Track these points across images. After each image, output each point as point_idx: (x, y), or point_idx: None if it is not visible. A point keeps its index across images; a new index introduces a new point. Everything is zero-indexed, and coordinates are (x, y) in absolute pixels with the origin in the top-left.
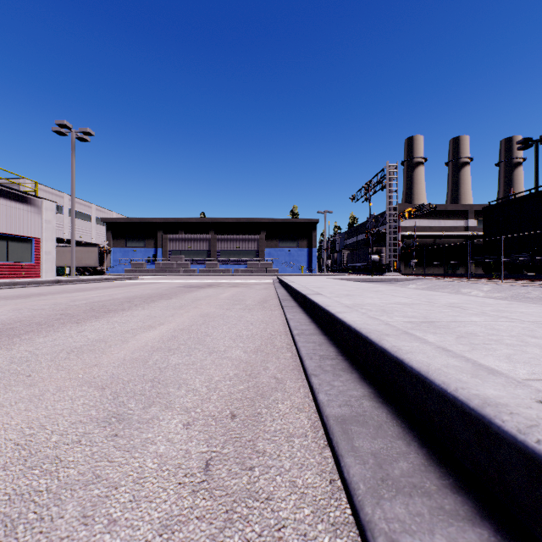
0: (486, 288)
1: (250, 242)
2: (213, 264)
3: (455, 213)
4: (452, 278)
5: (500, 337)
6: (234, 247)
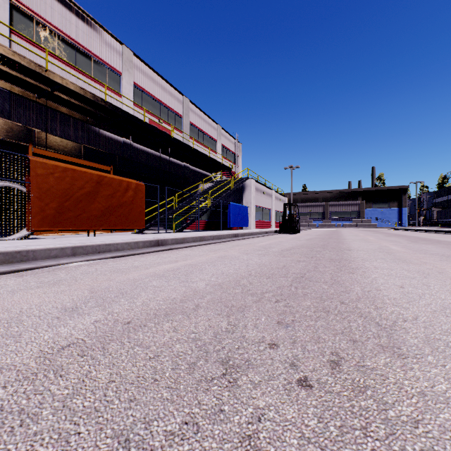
0: None
1: (352, 206)
2: (328, 221)
3: None
4: None
5: None
6: (340, 210)
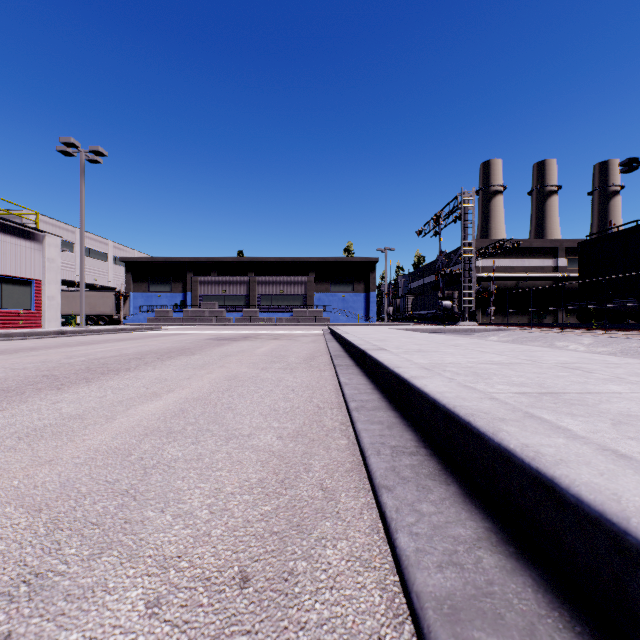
0: (587, 341)
1: (296, 286)
2: (252, 312)
3: (541, 251)
4: (541, 328)
5: None
6: (277, 292)
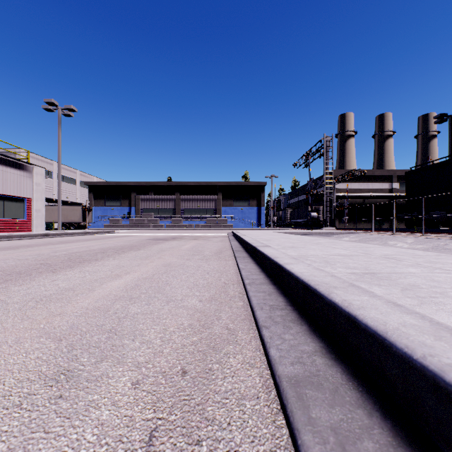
0: (410, 240)
1: (209, 202)
2: (178, 220)
3: (381, 177)
4: (380, 232)
5: (444, 289)
6: (195, 206)
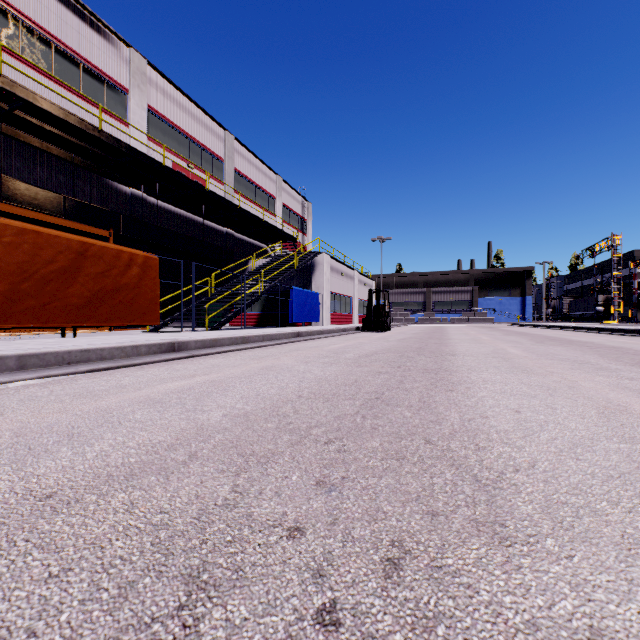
0: None
1: (463, 294)
2: (430, 314)
3: None
4: None
5: None
6: (447, 299)
